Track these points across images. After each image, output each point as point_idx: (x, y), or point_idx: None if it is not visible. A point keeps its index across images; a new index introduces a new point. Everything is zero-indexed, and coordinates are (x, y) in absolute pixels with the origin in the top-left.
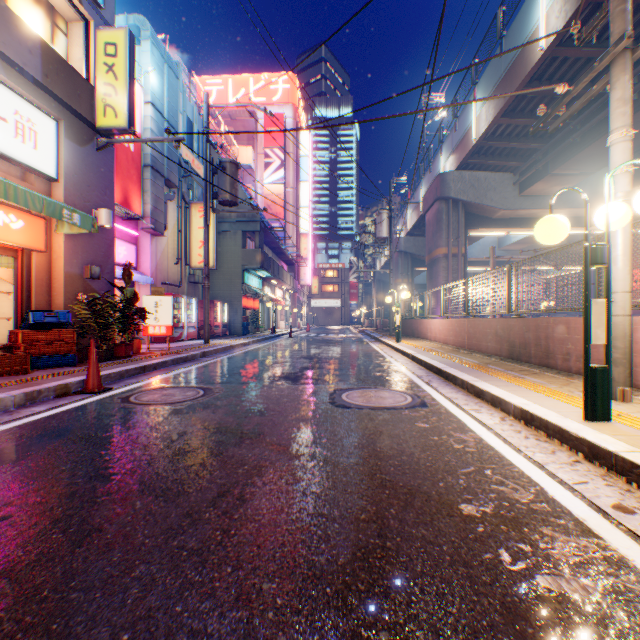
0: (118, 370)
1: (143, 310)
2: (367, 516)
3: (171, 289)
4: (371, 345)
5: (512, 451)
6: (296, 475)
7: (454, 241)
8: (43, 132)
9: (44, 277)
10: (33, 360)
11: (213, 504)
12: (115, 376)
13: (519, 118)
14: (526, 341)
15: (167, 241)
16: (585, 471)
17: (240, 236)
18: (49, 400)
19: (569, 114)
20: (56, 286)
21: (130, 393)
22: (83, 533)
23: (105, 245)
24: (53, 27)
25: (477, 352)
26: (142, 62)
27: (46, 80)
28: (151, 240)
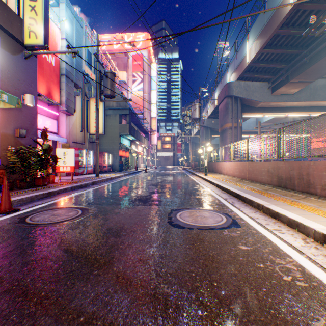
0: (29, 195)
1: (55, 157)
2: None
3: (78, 145)
4: (190, 177)
5: None
6: None
7: (235, 119)
8: None
9: None
10: None
11: None
12: (26, 200)
13: (274, 49)
14: (291, 176)
15: (76, 118)
16: None
17: (118, 117)
18: None
19: None
20: None
21: (30, 213)
22: None
23: (30, 117)
24: None
25: (255, 182)
26: (60, 15)
27: None
28: (66, 117)
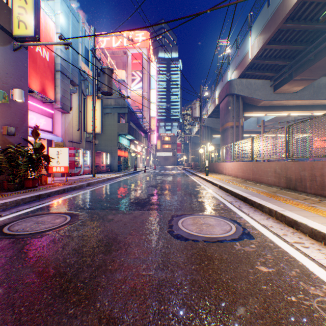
0: (14, 199)
1: (47, 156)
2: None
3: (74, 145)
4: (191, 177)
5: None
6: None
7: (236, 118)
8: None
9: None
10: None
11: None
12: (11, 204)
13: (277, 45)
14: (302, 177)
15: (72, 117)
16: None
17: (116, 116)
18: None
19: None
20: None
21: (10, 220)
22: None
23: (20, 114)
24: None
25: (260, 183)
26: (55, 9)
27: None
28: (61, 115)
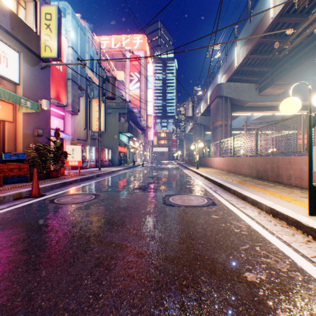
0: (50, 184)
1: (66, 153)
2: (187, 282)
3: (82, 142)
4: (183, 170)
5: (269, 234)
6: (143, 251)
7: (225, 118)
8: (11, 58)
9: (12, 135)
10: (5, 179)
11: (90, 273)
12: (48, 188)
13: (259, 55)
14: (266, 169)
15: (80, 118)
16: (315, 248)
17: (117, 115)
18: (10, 201)
19: (292, 46)
20: (19, 140)
21: (55, 197)
22: (2, 297)
23: (45, 119)
24: (17, 4)
25: (239, 174)
26: (66, 26)
27: (13, 31)
28: (71, 117)
